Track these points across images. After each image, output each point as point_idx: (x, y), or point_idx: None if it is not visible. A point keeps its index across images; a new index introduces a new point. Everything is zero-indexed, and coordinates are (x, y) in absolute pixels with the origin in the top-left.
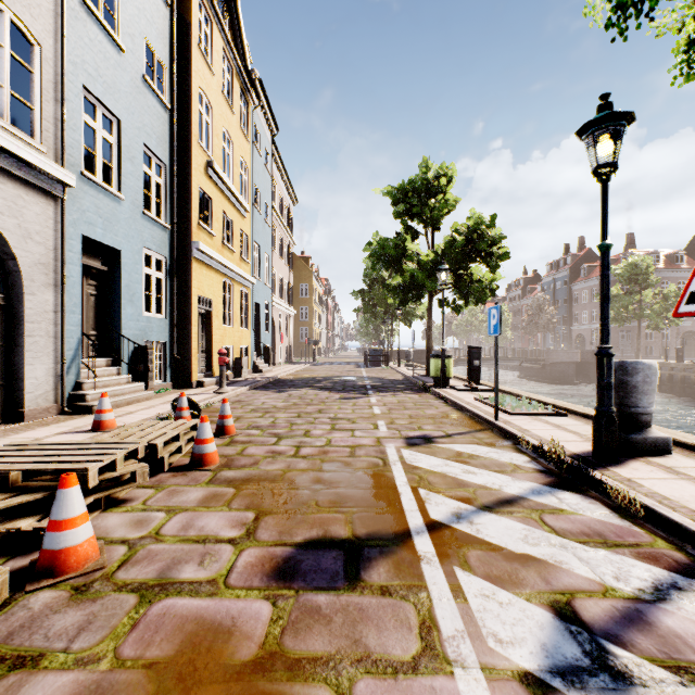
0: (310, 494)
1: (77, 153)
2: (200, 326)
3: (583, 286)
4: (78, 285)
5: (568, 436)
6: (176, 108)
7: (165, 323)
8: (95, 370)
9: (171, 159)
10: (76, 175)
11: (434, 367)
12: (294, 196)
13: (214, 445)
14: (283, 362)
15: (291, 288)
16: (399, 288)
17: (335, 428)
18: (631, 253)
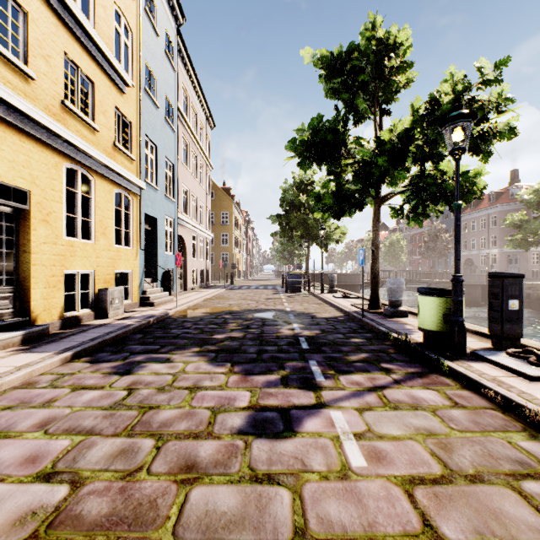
0: None
1: None
2: None
3: (472, 216)
4: None
5: None
6: None
7: None
8: None
9: None
10: None
11: (432, 312)
12: (211, 117)
13: None
14: (198, 286)
15: (208, 211)
16: (331, 195)
17: None
18: (518, 186)
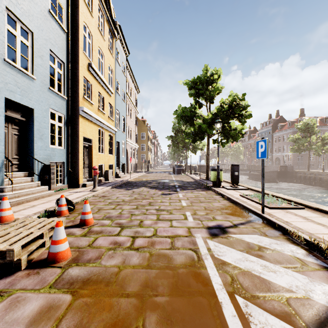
0: (138, 306)
1: (1, 47)
2: (85, 153)
3: (279, 134)
4: (2, 127)
5: (321, 228)
6: (70, 32)
7: (63, 151)
8: (11, 180)
9: (67, 60)
10: (0, 60)
11: (213, 176)
12: (138, 88)
13: (67, 244)
14: (132, 171)
15: (136, 134)
16: (191, 133)
17: (159, 218)
18: (303, 118)
